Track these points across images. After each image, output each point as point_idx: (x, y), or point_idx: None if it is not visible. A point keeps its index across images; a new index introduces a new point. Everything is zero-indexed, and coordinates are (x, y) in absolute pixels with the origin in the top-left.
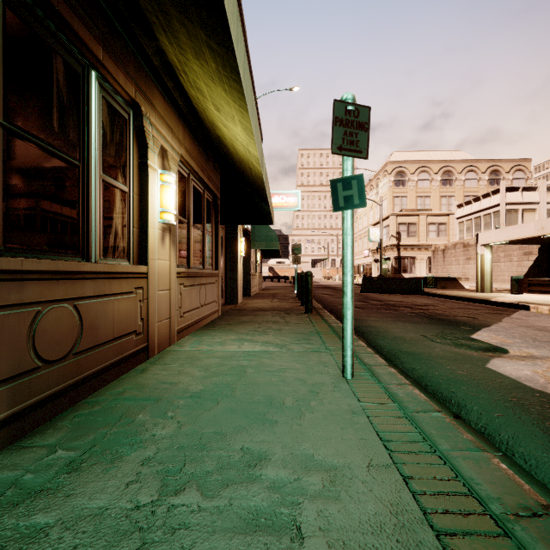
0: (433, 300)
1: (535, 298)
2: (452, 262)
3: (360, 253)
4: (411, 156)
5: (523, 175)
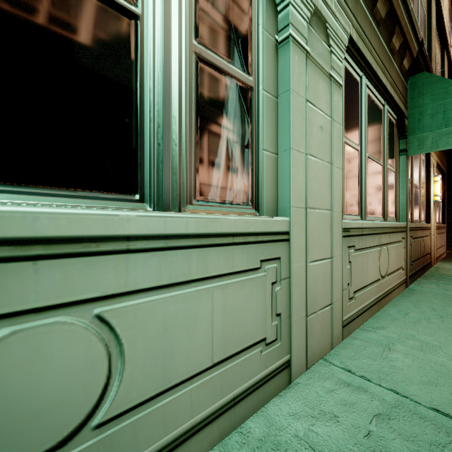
0: None
1: None
2: None
3: None
4: None
5: None
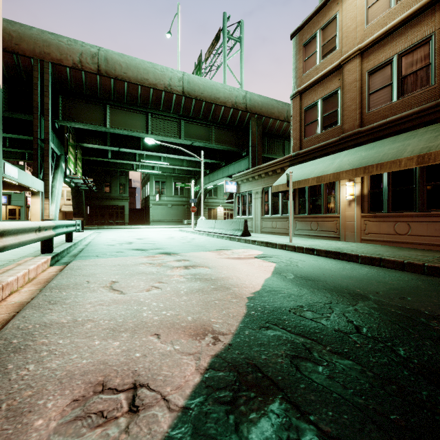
0: None
1: None
2: None
3: None
4: None
5: None
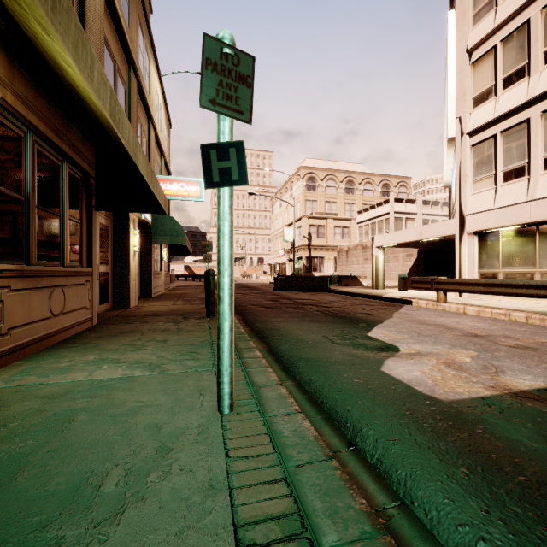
0: (337, 297)
1: (416, 293)
2: (354, 262)
3: (276, 253)
4: (320, 164)
5: (406, 190)
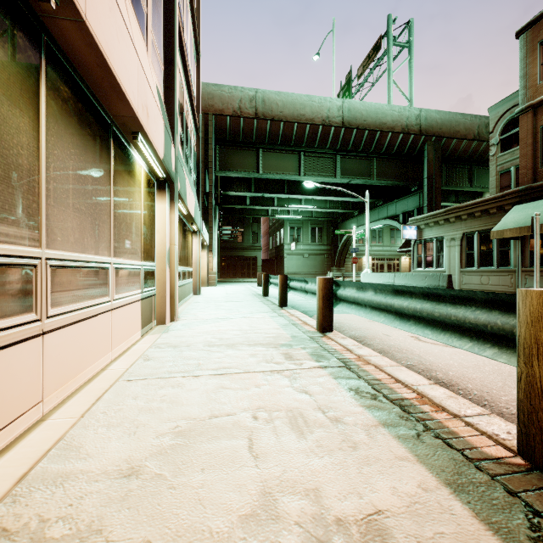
0: None
1: None
2: None
3: None
4: None
5: None
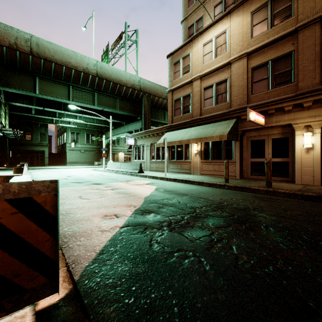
0: None
1: None
2: None
3: None
4: None
5: None
